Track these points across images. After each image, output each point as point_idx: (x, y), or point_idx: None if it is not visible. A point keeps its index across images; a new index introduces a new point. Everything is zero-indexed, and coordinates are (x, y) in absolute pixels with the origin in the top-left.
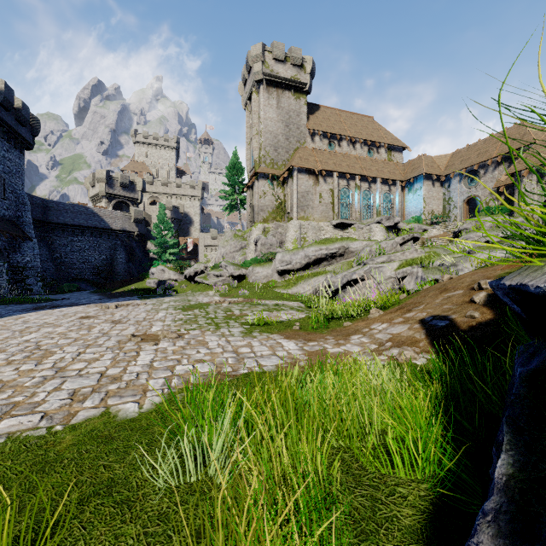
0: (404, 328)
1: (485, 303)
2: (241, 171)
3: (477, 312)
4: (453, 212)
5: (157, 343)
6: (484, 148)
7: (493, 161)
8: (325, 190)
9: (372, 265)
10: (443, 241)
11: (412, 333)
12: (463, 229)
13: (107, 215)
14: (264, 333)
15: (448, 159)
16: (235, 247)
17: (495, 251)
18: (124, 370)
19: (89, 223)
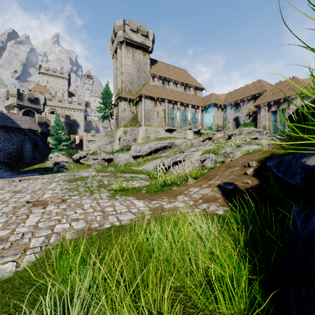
0: (209, 190)
1: (253, 174)
2: (110, 96)
3: (249, 180)
4: (228, 124)
5: (45, 207)
6: (242, 92)
7: (247, 99)
8: (160, 109)
9: (187, 153)
10: (223, 140)
11: (213, 193)
12: (233, 134)
13: (18, 119)
14: (123, 196)
15: (225, 96)
16: (107, 142)
17: (252, 145)
18: (12, 232)
19: (3, 123)
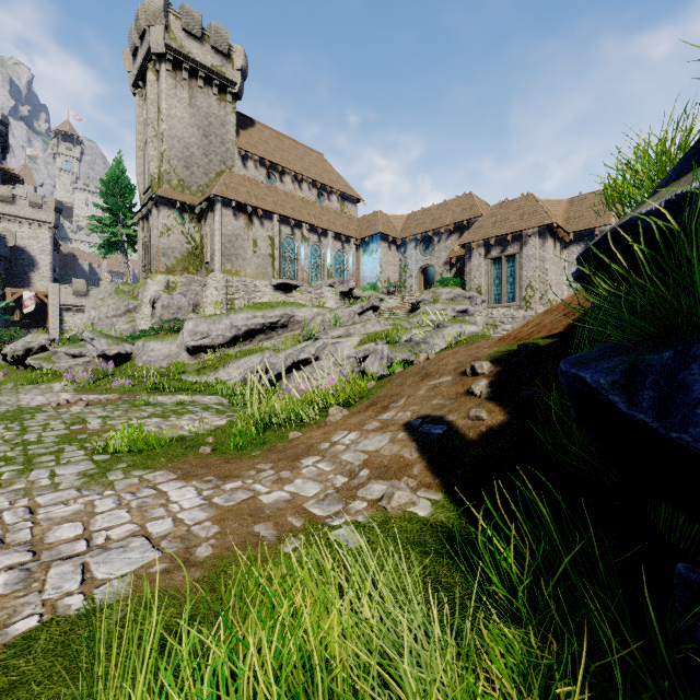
0: (384, 439)
1: (490, 395)
2: (130, 191)
3: (484, 411)
4: (409, 281)
5: None
6: (438, 214)
7: (446, 229)
8: (262, 237)
9: (326, 340)
10: (401, 314)
11: (398, 448)
12: (422, 301)
13: None
14: (134, 472)
15: (404, 220)
16: (117, 310)
17: (465, 325)
18: None
19: None
